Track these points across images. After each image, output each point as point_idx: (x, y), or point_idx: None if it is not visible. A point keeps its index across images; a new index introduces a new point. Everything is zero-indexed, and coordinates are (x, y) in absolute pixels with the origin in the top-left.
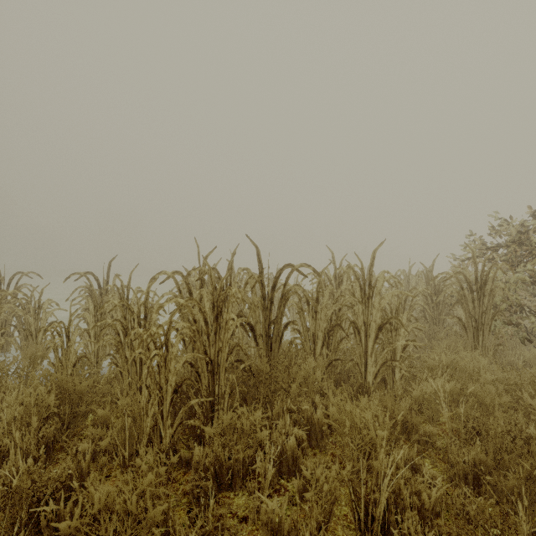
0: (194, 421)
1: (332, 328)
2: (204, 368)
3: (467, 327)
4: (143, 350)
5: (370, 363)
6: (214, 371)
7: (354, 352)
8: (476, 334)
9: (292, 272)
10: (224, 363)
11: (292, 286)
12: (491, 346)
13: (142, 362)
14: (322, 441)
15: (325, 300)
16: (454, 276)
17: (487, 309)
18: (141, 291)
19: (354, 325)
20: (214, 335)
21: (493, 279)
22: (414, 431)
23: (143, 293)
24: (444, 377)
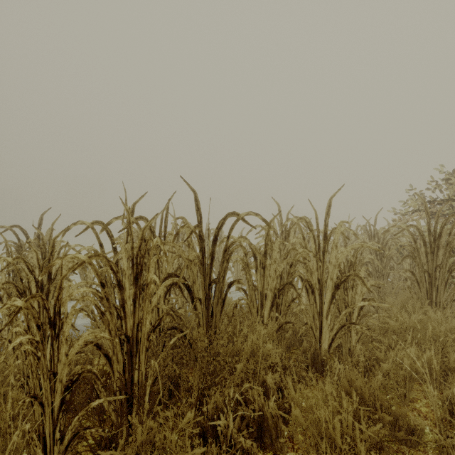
0: (96, 431)
1: (283, 287)
2: (117, 349)
3: (421, 282)
4: (21, 329)
5: (325, 325)
6: (132, 351)
7: (308, 314)
8: (430, 289)
9: (237, 222)
10: (145, 342)
11: (237, 239)
12: (448, 302)
13: (45, 335)
14: (277, 442)
15: (274, 254)
16: (407, 229)
17: (443, 263)
18: (68, 246)
19: (308, 283)
20: (132, 303)
21: (451, 231)
22: (397, 427)
23: (70, 248)
24: (413, 343)
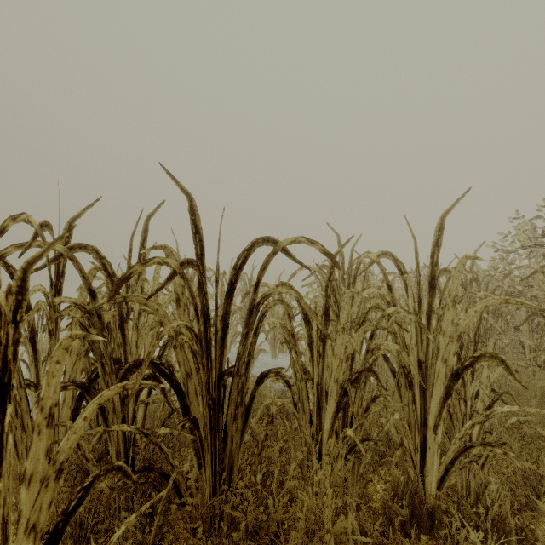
0: None
1: (357, 375)
2: None
3: None
4: None
5: (432, 443)
6: None
7: (403, 425)
8: None
9: (274, 255)
10: None
11: (274, 288)
12: None
13: None
14: None
15: (341, 316)
16: (542, 271)
17: None
18: None
19: (403, 369)
20: None
21: None
22: None
23: None
24: None
